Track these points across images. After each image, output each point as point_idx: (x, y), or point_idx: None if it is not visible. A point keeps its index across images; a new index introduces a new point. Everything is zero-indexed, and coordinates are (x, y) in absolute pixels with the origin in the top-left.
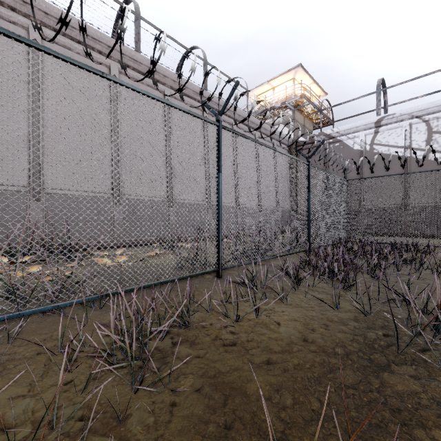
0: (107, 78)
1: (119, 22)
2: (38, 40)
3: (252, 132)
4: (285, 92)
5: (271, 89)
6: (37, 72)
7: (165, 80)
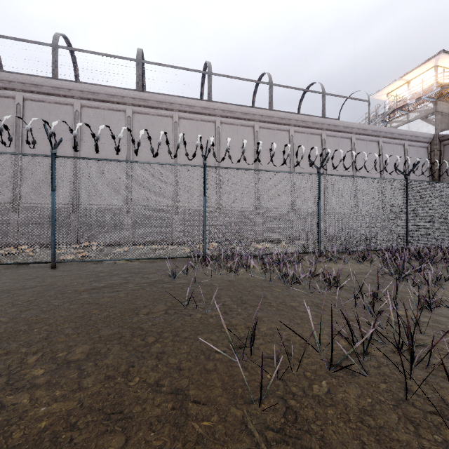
0: (267, 171)
1: (272, 153)
2: (219, 126)
3: (375, 140)
4: (421, 86)
5: (406, 83)
6: (219, 144)
7: (290, 122)
